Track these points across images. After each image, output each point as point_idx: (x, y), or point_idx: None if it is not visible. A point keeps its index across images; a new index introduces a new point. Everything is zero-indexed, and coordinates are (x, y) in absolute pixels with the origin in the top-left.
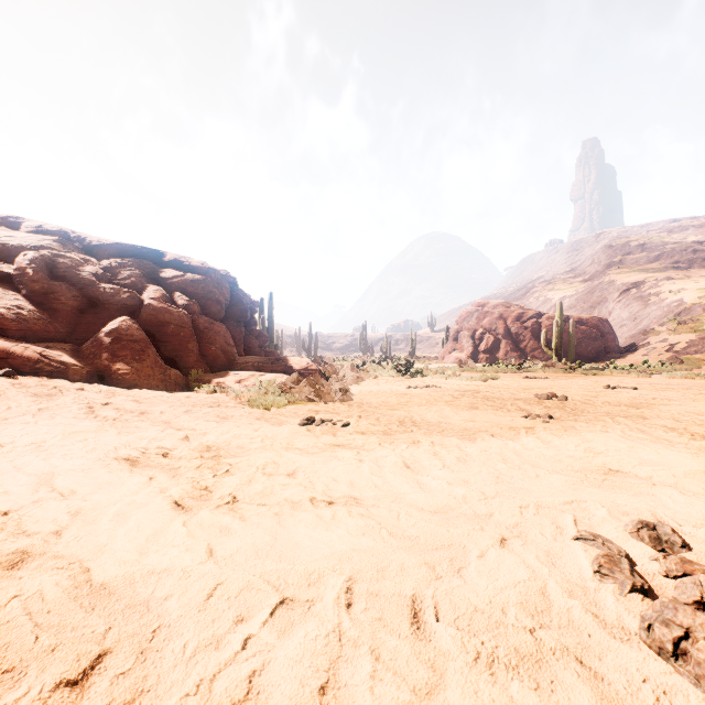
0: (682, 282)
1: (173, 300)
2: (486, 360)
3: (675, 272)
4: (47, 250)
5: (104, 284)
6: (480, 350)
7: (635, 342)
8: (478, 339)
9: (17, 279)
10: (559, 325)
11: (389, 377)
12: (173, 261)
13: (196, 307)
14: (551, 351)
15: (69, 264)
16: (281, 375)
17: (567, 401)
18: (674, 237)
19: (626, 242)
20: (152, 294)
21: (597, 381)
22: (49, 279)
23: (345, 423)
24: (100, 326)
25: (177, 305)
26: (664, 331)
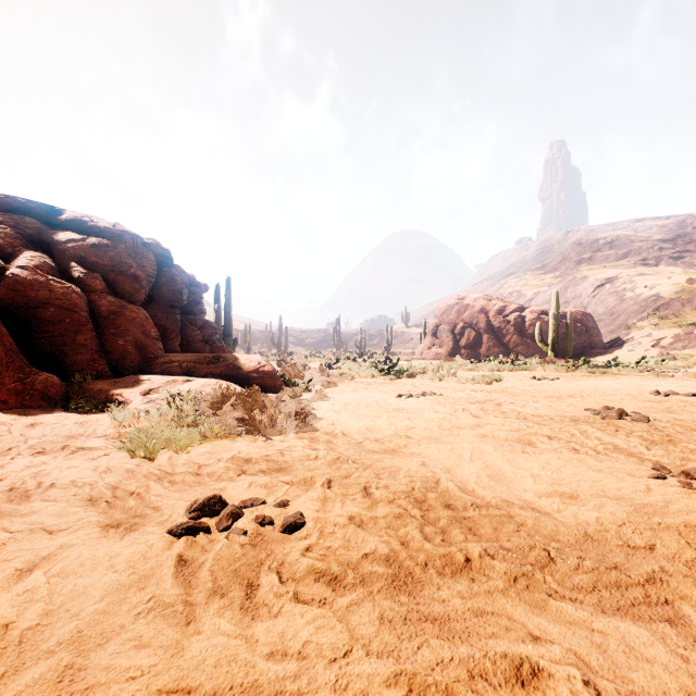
0: (655, 278)
1: (64, 272)
2: (467, 356)
3: (645, 269)
4: None
5: None
6: (461, 346)
7: (617, 337)
8: (459, 334)
9: None
10: (555, 317)
11: (368, 378)
12: (72, 221)
13: (98, 283)
14: (546, 347)
15: None
16: (214, 381)
17: (652, 423)
18: (640, 235)
19: (594, 240)
20: (23, 261)
21: (624, 383)
22: None
23: (290, 523)
24: None
25: (69, 280)
26: (646, 325)
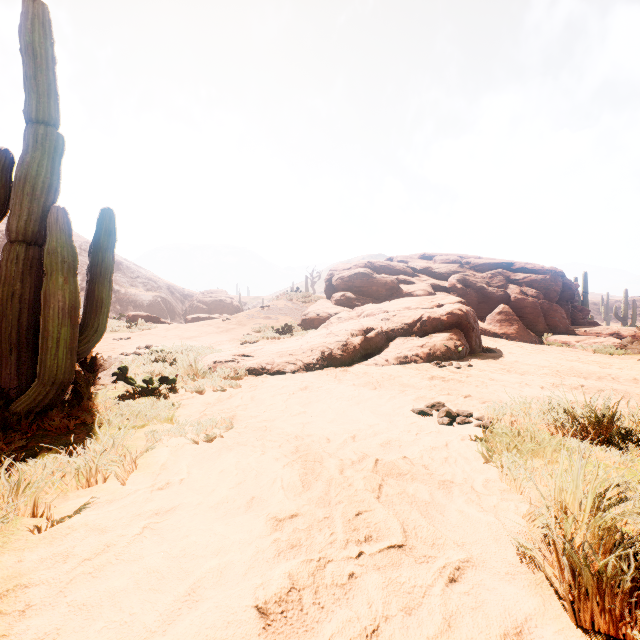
0: None
1: (524, 292)
2: None
3: None
4: (460, 273)
5: (489, 288)
6: None
7: None
8: None
9: (450, 289)
10: None
11: None
12: (521, 268)
13: (540, 296)
14: None
15: (471, 279)
16: (612, 338)
17: None
18: None
19: None
20: (514, 291)
21: None
22: (464, 288)
23: None
24: (487, 309)
25: (527, 295)
26: None
